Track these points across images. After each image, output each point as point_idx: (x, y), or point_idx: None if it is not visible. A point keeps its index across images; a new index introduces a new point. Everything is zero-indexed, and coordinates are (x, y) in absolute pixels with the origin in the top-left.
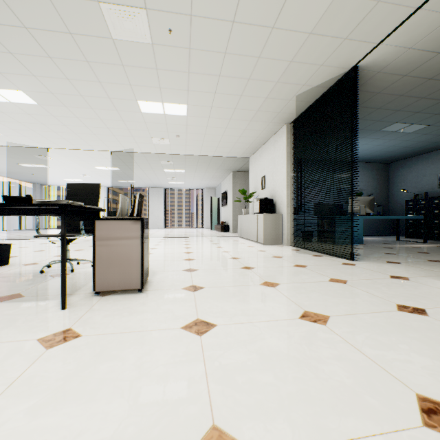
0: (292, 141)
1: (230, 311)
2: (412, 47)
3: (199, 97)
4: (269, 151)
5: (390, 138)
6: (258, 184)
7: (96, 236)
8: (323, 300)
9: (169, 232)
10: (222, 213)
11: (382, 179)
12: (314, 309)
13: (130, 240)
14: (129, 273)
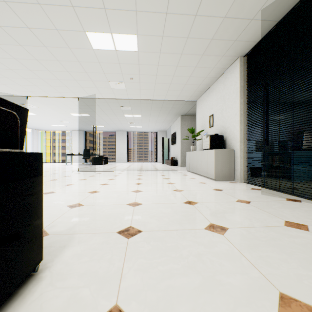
0: (246, 75)
1: None
2: None
3: (148, 21)
4: (218, 90)
5: None
6: (206, 123)
7: None
8: None
9: (129, 166)
10: (171, 150)
11: None
12: None
13: None
14: None
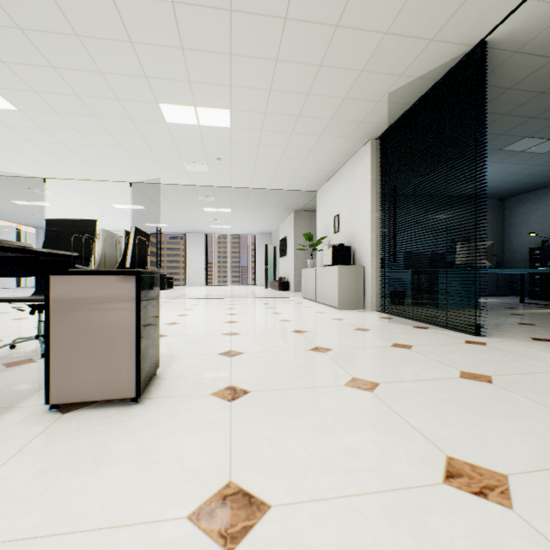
0: (379, 165)
1: (297, 456)
2: None
3: (246, 97)
4: (345, 180)
5: (513, 161)
6: (330, 226)
7: (52, 303)
8: (471, 424)
9: (210, 291)
10: (280, 266)
11: (495, 220)
12: (464, 450)
13: (116, 310)
14: (114, 369)
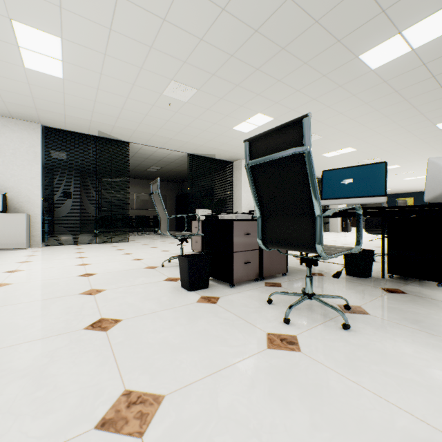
0: (46, 145)
1: None
2: (141, 149)
3: (86, 91)
4: None
5: None
6: None
7: None
8: None
9: None
10: None
11: None
12: None
13: None
14: None
